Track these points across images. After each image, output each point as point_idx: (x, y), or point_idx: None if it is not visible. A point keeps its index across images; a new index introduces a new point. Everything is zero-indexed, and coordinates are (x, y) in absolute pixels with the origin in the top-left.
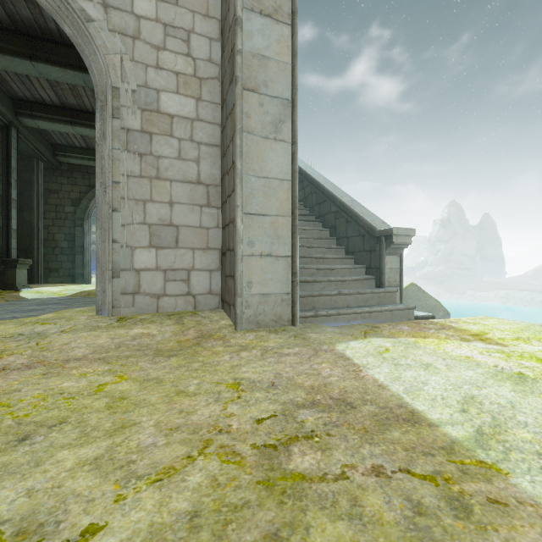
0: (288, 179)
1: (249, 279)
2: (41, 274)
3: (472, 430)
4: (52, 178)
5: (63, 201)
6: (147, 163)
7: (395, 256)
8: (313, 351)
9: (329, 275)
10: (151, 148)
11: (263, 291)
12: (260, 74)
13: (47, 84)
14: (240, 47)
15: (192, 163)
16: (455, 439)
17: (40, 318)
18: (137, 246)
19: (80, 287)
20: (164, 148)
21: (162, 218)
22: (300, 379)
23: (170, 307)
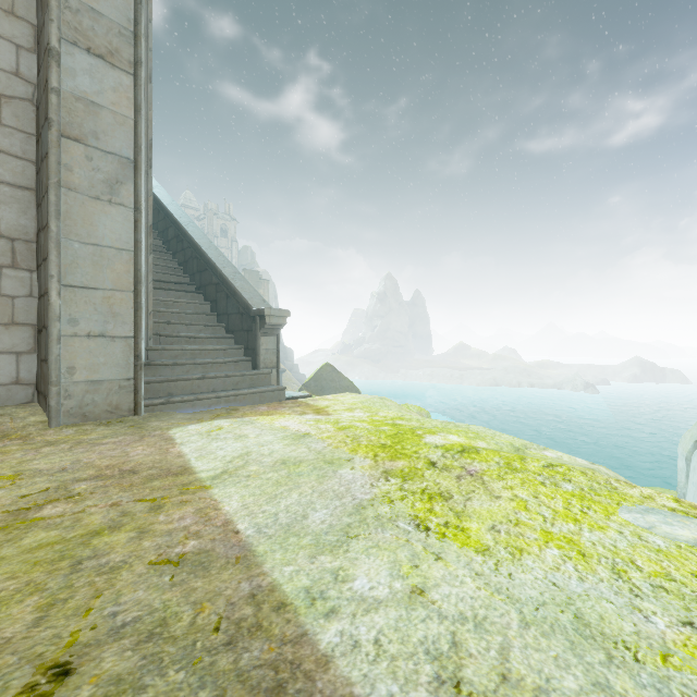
0: (129, 249)
1: (70, 363)
2: None
3: (220, 471)
4: None
5: None
6: None
7: (272, 336)
8: (139, 438)
9: (199, 357)
10: None
11: (93, 378)
12: (88, 123)
13: None
14: (55, 85)
15: None
16: (199, 478)
17: None
18: None
19: None
20: None
21: None
22: (100, 462)
23: None
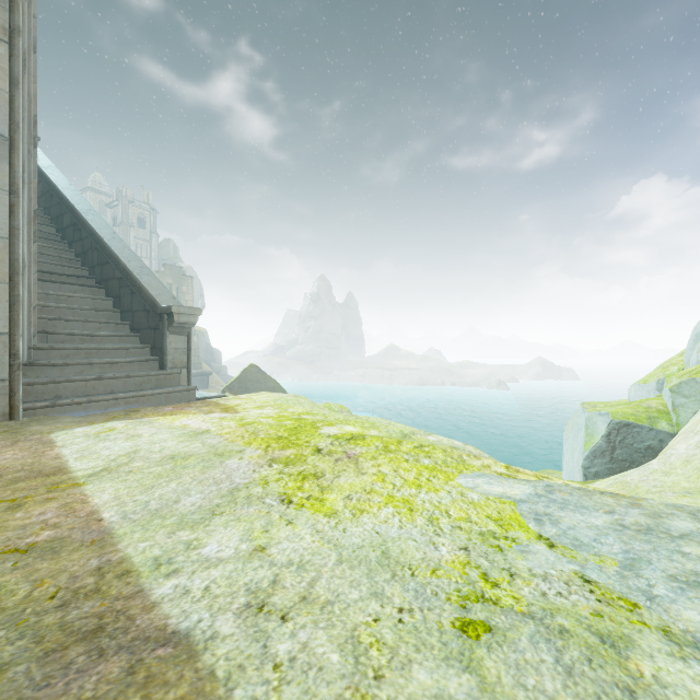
0: (3, 235)
1: None
2: None
3: (100, 469)
4: None
5: None
6: None
7: (182, 335)
8: (12, 443)
9: (96, 357)
10: None
11: None
12: None
13: None
14: None
15: None
16: (74, 477)
17: None
18: None
19: None
20: None
21: None
22: None
23: None
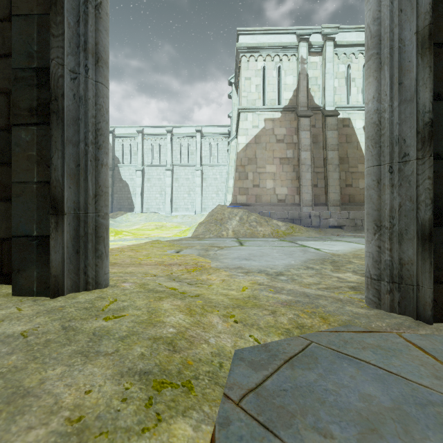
0: None
1: None
2: None
3: None
4: None
5: None
6: None
7: None
8: None
9: None
10: None
11: None
12: None
13: None
14: None
15: None
16: None
17: (184, 300)
18: None
19: None
20: None
21: None
22: None
23: None
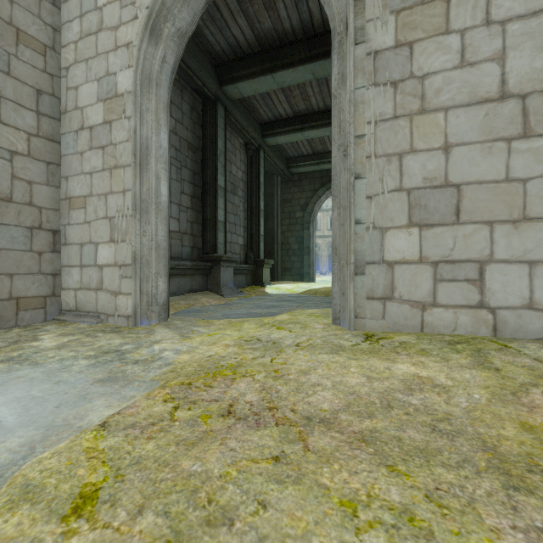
0: None
1: None
2: (279, 273)
3: None
4: (287, 189)
5: (294, 208)
6: (405, 94)
7: None
8: None
9: None
10: (410, 67)
11: None
12: None
13: (283, 97)
14: None
15: (488, 64)
16: None
17: (276, 319)
18: (389, 227)
19: (308, 285)
20: (433, 58)
21: (429, 176)
22: None
23: (444, 326)
